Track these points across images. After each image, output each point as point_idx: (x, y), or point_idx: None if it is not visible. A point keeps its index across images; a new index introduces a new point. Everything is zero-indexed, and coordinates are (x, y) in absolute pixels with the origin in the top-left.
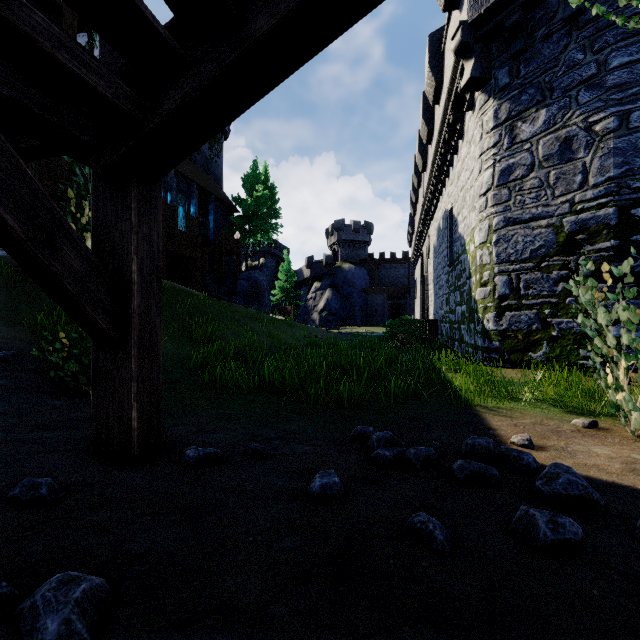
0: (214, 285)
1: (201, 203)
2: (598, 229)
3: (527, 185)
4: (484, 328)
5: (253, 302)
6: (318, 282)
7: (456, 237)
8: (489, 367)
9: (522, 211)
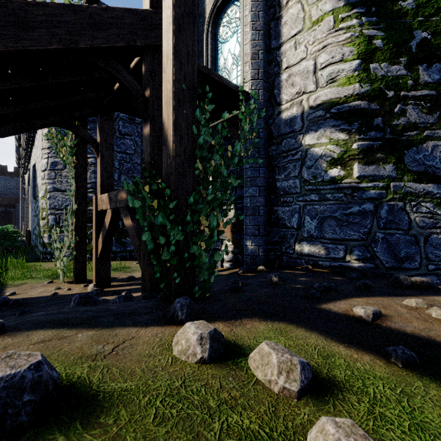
0: None
1: None
2: (89, 201)
3: (63, 174)
4: (44, 242)
5: None
6: None
7: (37, 184)
8: (43, 262)
9: (61, 186)
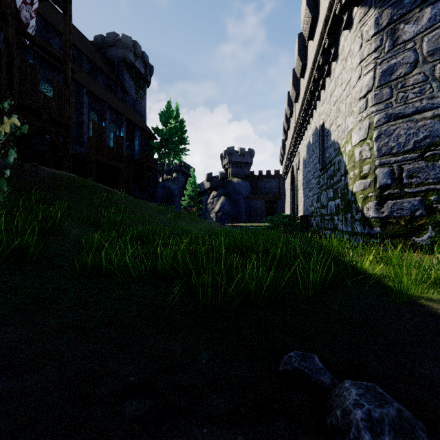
0: (138, 191)
1: (129, 131)
2: None
3: (410, 81)
4: (364, 216)
5: (167, 204)
6: (215, 191)
7: (328, 145)
8: None
9: (405, 106)
